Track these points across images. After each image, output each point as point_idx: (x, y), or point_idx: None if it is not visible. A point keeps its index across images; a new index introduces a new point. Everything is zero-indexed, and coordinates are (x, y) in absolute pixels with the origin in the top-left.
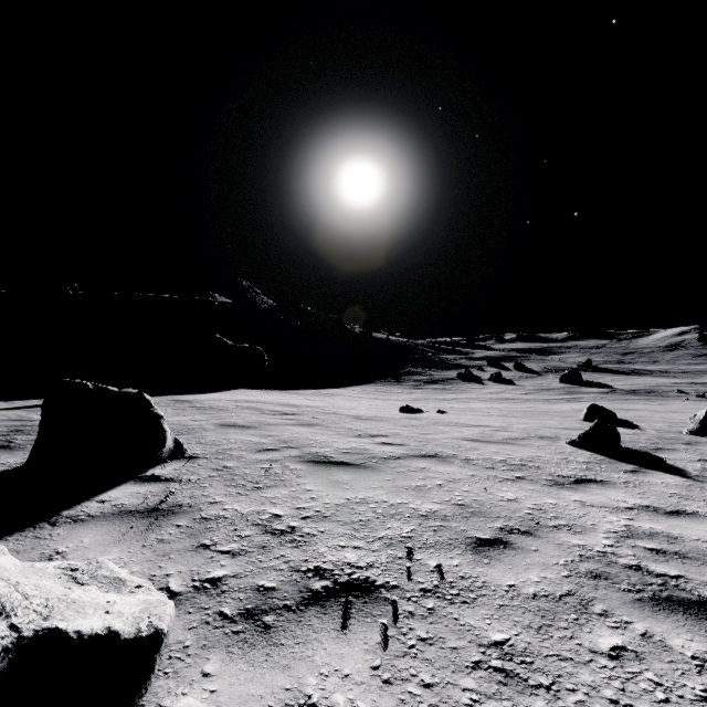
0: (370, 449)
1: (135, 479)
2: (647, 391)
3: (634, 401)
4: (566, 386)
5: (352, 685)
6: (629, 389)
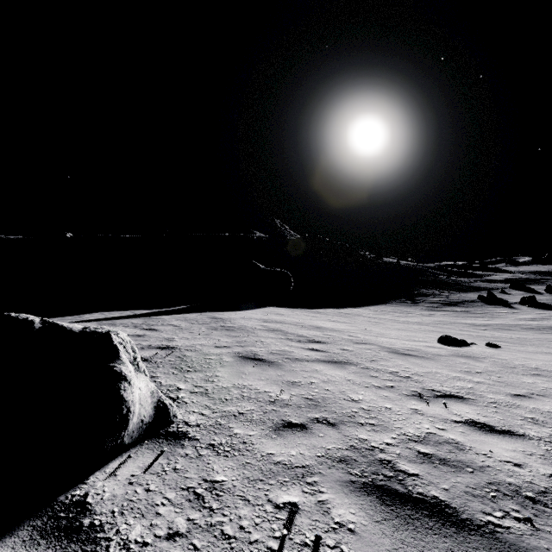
0: (465, 445)
1: (38, 519)
2: None
3: None
4: None
5: None
6: None
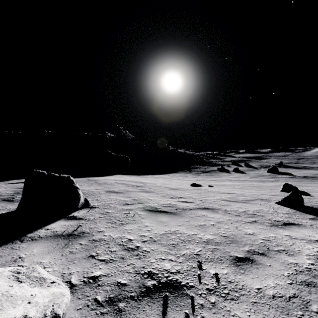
0: (177, 204)
1: (64, 218)
2: (312, 177)
3: (306, 182)
4: (270, 174)
5: None
6: (302, 176)
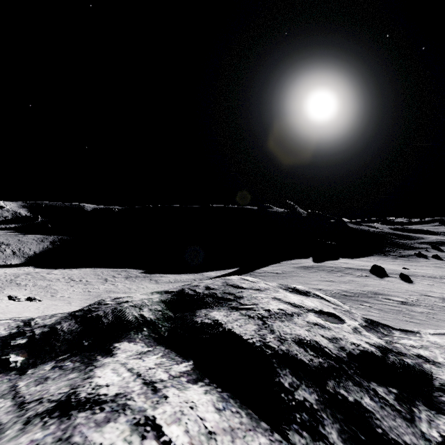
0: (408, 274)
1: (386, 274)
2: None
3: None
4: None
5: (420, 280)
6: None
